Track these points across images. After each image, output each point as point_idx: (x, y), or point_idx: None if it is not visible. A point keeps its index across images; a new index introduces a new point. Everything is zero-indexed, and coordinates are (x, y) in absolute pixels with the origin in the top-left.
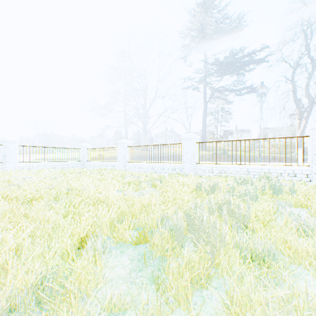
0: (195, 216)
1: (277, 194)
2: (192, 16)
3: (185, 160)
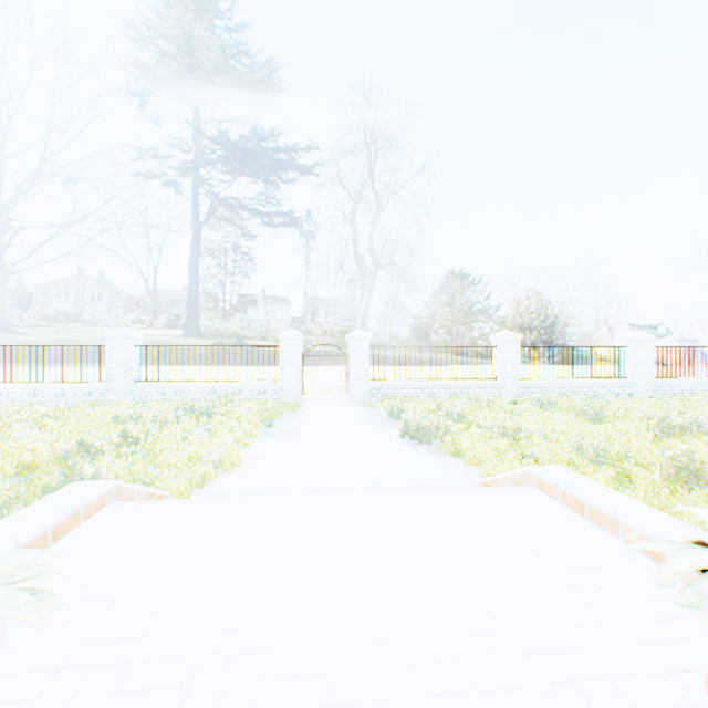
0: (85, 440)
1: (211, 417)
2: (156, 31)
3: (115, 377)
